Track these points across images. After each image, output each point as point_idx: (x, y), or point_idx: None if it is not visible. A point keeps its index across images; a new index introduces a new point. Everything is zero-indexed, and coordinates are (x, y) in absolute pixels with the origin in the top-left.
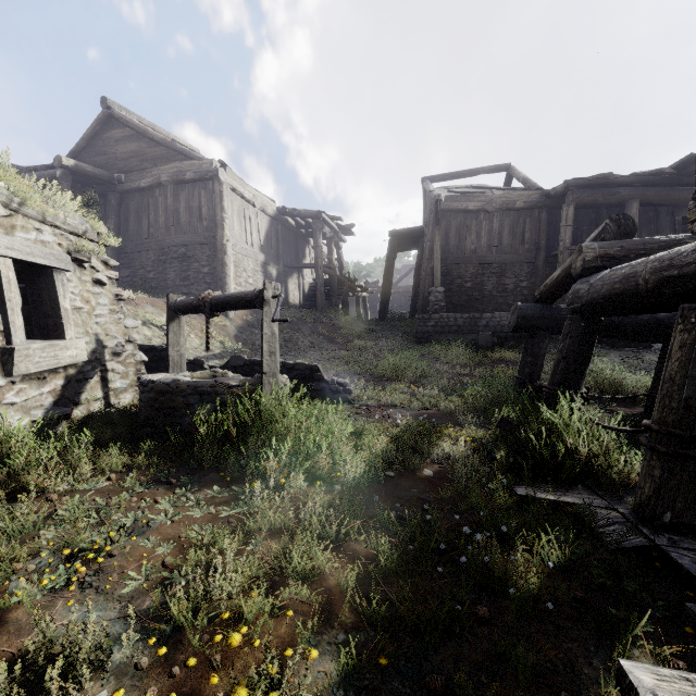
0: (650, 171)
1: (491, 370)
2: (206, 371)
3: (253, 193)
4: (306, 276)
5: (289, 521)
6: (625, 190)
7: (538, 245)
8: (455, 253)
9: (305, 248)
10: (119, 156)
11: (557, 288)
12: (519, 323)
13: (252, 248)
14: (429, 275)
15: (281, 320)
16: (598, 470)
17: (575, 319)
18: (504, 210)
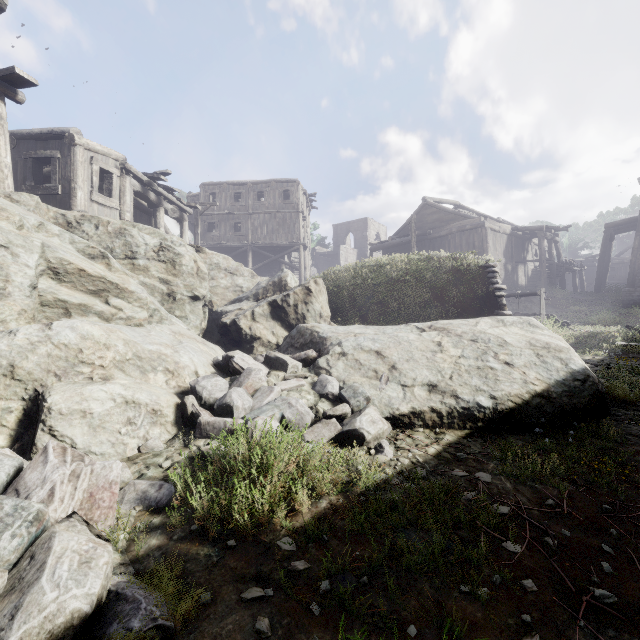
0: None
1: None
2: None
3: (499, 225)
4: (529, 265)
5: None
6: None
7: None
8: None
9: (528, 246)
10: (428, 222)
11: None
12: None
13: (499, 257)
14: (638, 260)
15: (547, 299)
16: None
17: None
18: None
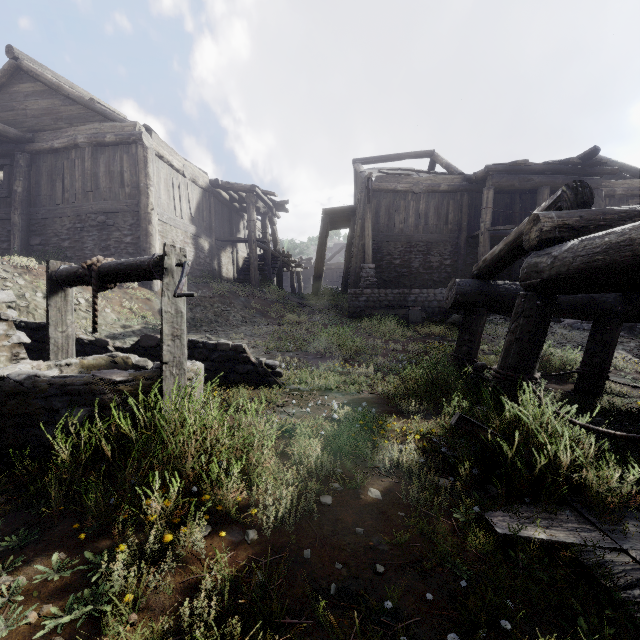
0: (560, 160)
1: (423, 345)
2: (101, 356)
3: (183, 162)
4: (240, 251)
5: (160, 636)
6: (538, 177)
7: (461, 226)
8: (384, 232)
9: (239, 223)
10: (28, 112)
11: (498, 263)
12: (457, 299)
13: (182, 219)
14: (360, 252)
15: (185, 294)
16: (587, 487)
17: (530, 296)
18: (429, 192)
